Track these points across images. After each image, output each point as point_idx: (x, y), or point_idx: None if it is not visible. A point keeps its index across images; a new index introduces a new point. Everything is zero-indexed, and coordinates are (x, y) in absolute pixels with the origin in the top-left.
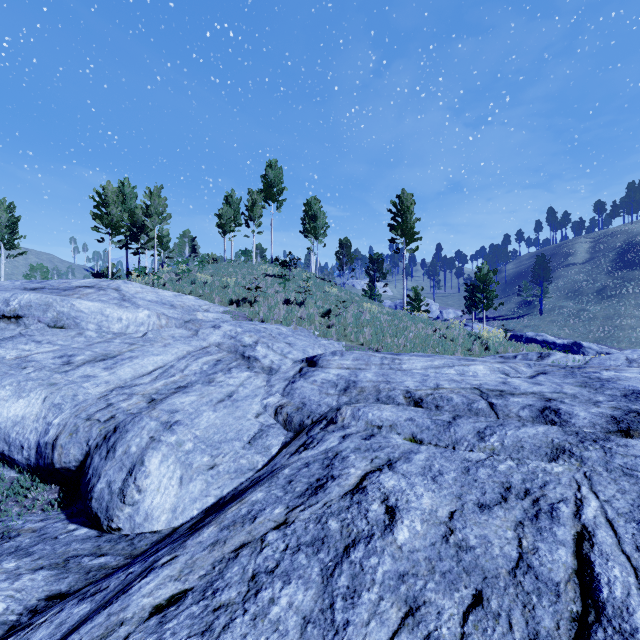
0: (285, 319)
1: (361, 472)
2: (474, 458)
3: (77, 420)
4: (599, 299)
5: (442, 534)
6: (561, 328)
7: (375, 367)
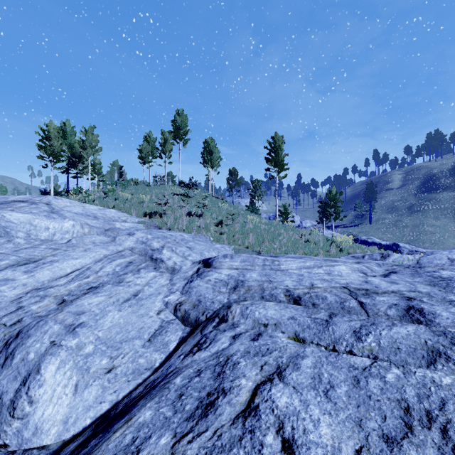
0: (187, 228)
1: (252, 384)
2: (359, 364)
3: None
4: (409, 213)
5: None
6: (384, 233)
7: (259, 267)
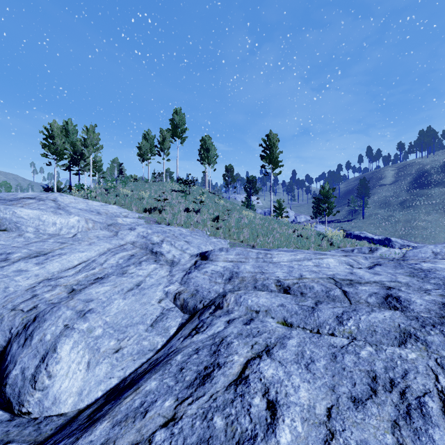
0: (185, 223)
1: (243, 359)
2: (338, 343)
3: (3, 310)
4: (401, 208)
5: (323, 438)
6: (377, 228)
7: (252, 260)
